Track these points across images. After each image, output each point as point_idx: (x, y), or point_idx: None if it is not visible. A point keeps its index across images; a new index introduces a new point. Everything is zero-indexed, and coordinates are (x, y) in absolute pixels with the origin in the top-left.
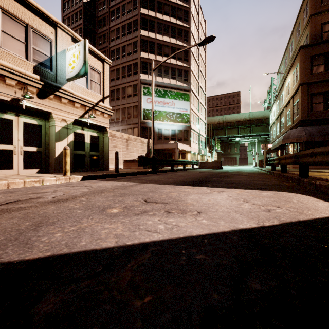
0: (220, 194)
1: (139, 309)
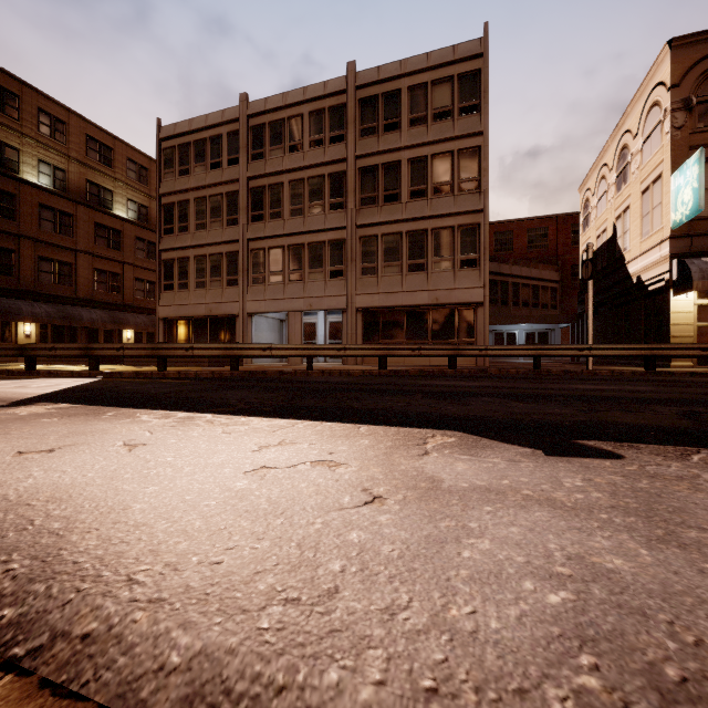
0: (18, 382)
1: (104, 386)
